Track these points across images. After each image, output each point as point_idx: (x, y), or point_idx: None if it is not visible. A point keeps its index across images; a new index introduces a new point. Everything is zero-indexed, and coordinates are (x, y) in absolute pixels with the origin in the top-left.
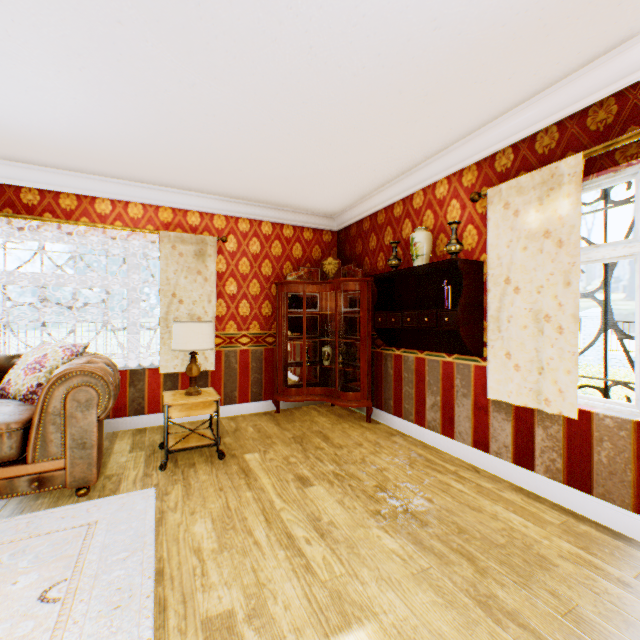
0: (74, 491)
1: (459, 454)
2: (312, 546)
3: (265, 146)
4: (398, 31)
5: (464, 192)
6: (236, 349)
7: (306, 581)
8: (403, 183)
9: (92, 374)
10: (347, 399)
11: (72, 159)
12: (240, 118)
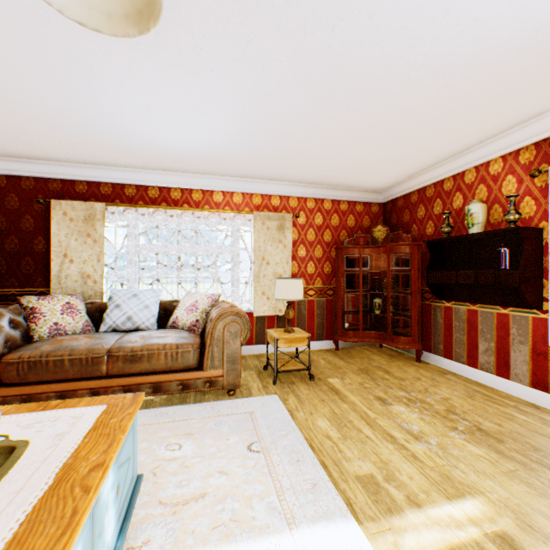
0: (224, 392)
1: (515, 392)
2: (411, 444)
3: (345, 146)
4: (484, 59)
5: (520, 168)
6: (305, 299)
7: (417, 465)
8: (454, 162)
9: (238, 314)
10: (399, 342)
11: (205, 167)
12: (334, 130)
